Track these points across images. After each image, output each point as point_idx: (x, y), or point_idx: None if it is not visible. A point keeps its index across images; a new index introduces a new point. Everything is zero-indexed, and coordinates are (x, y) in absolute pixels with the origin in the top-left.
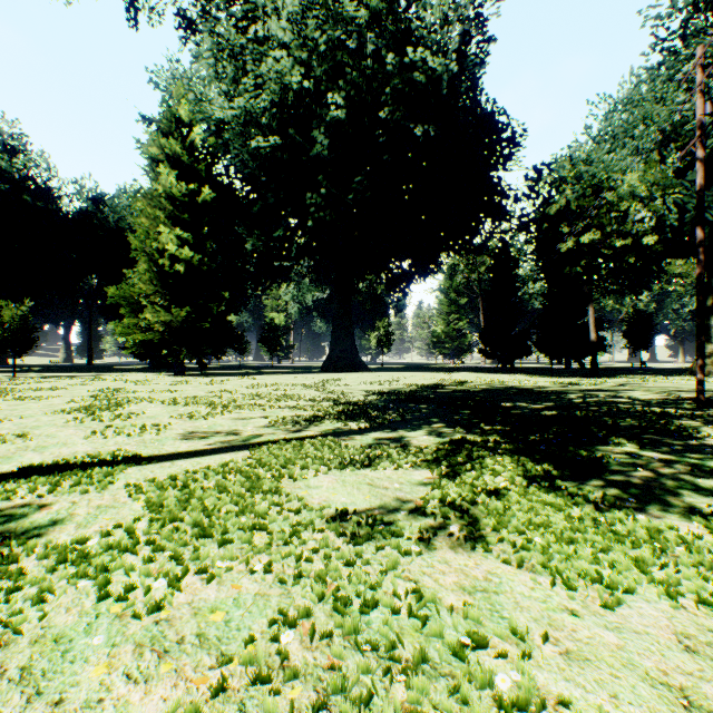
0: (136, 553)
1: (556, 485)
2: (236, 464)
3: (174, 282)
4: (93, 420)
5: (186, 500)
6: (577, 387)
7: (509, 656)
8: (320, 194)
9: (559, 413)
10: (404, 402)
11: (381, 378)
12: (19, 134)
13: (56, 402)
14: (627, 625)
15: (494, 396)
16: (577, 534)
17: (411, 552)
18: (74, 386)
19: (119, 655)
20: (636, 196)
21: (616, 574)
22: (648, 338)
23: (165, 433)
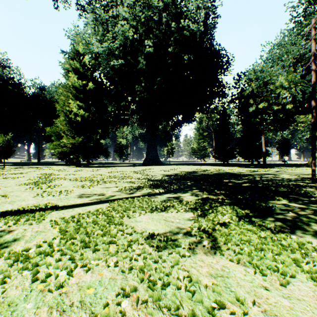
0: (52, 256)
1: (252, 220)
2: (102, 210)
3: (76, 125)
4: (37, 188)
5: (78, 228)
6: (257, 172)
7: (236, 313)
8: (141, 86)
9: (250, 185)
10: (180, 180)
11: (169, 168)
12: (6, 58)
13: (21, 180)
14: (293, 295)
15: (220, 176)
16: (264, 246)
17: (185, 255)
18: (30, 172)
19: (40, 313)
20: (283, 87)
21: (285, 267)
22: (288, 150)
23: (70, 195)
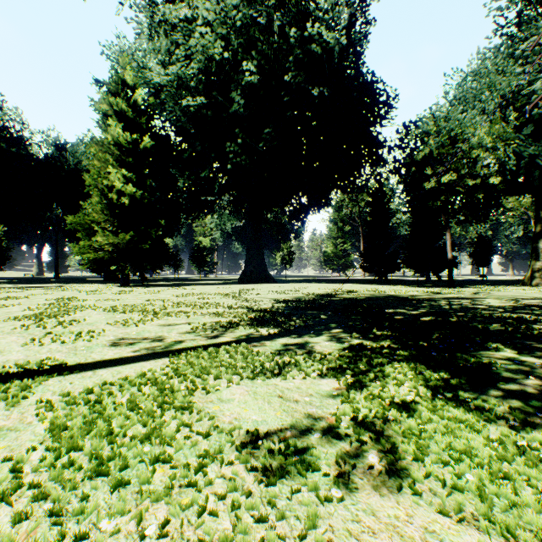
0: (11, 504)
1: (459, 396)
2: (154, 373)
3: (121, 212)
4: (37, 327)
5: (93, 421)
6: (441, 295)
7: None
8: (237, 143)
9: (435, 319)
10: (306, 309)
11: (285, 288)
12: None
13: (13, 310)
14: None
15: (377, 303)
16: (509, 467)
17: (332, 497)
18: (36, 295)
19: None
20: (483, 147)
21: None
22: (489, 257)
23: (97, 340)
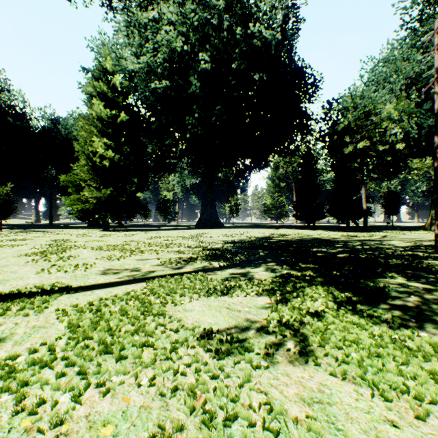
0: (52, 368)
1: (357, 308)
2: (136, 292)
3: (102, 172)
4: (44, 261)
5: (97, 322)
6: (356, 238)
7: None
8: (194, 117)
9: (348, 256)
10: (248, 248)
11: (233, 232)
12: (5, 79)
13: (23, 248)
14: None
15: (304, 244)
16: (382, 349)
17: (261, 366)
18: (37, 237)
19: None
20: (391, 119)
21: (419, 386)
22: (397, 207)
23: (90, 270)
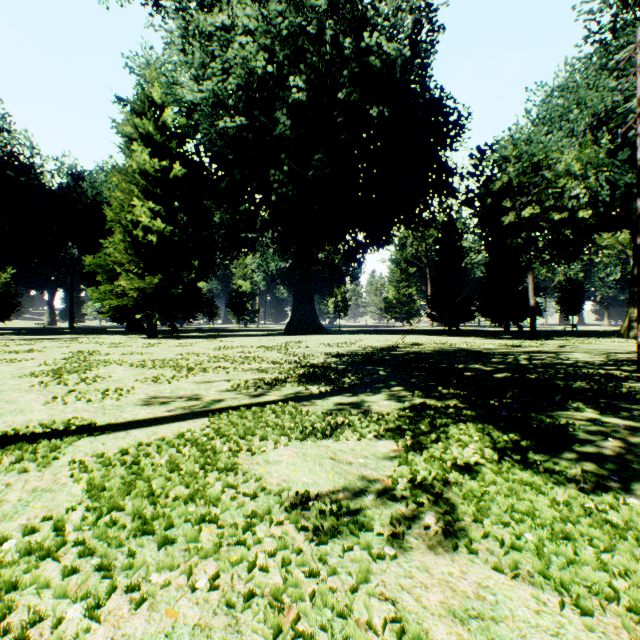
0: (58, 559)
1: (528, 458)
2: (193, 434)
3: (147, 251)
4: (58, 384)
5: (132, 482)
6: (520, 348)
7: None
8: (282, 171)
9: (511, 376)
10: (362, 364)
11: (339, 340)
12: (3, 114)
13: (28, 365)
14: None
15: (445, 357)
16: (571, 527)
17: (384, 555)
18: (50, 348)
19: None
20: (571, 174)
21: (634, 588)
22: (579, 303)
23: (126, 398)
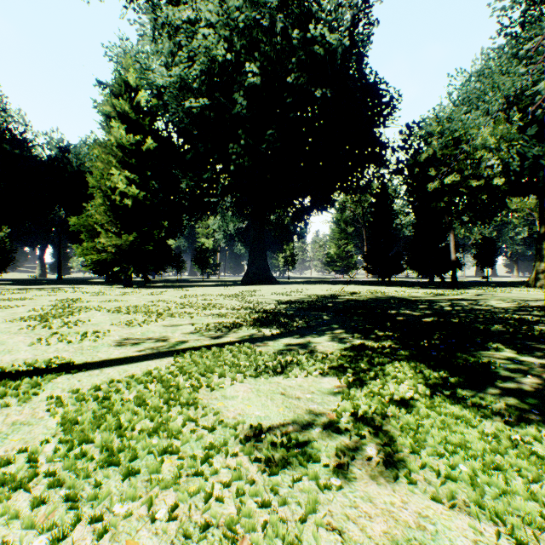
0: (29, 490)
1: (457, 394)
2: (159, 372)
3: (124, 213)
4: (43, 327)
5: (102, 416)
6: (444, 296)
7: None
8: (240, 144)
9: (437, 320)
10: (308, 310)
11: (288, 289)
12: None
13: (19, 311)
14: None
15: (379, 304)
16: (501, 458)
17: (331, 485)
18: (40, 296)
19: None
20: (487, 147)
21: None
22: (493, 258)
23: (102, 340)
